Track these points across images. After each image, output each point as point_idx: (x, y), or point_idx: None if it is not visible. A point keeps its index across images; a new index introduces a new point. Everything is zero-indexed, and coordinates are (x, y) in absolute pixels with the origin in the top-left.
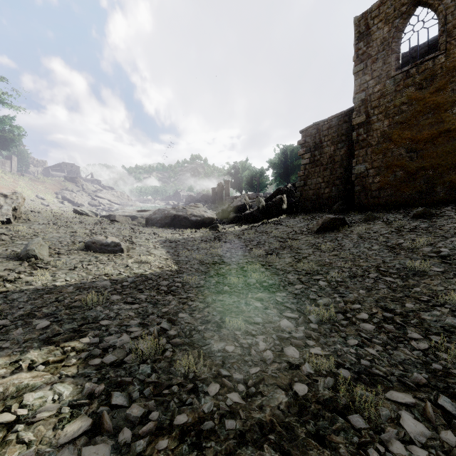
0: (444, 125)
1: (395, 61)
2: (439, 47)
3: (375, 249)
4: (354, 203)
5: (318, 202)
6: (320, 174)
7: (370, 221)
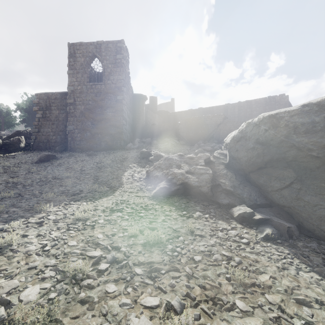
0: (104, 116)
1: (87, 78)
2: (103, 81)
3: (60, 170)
4: (68, 147)
5: (49, 144)
6: (50, 126)
7: (70, 157)
